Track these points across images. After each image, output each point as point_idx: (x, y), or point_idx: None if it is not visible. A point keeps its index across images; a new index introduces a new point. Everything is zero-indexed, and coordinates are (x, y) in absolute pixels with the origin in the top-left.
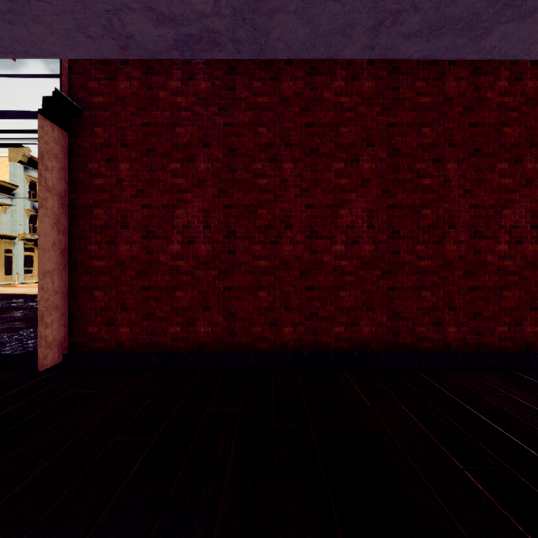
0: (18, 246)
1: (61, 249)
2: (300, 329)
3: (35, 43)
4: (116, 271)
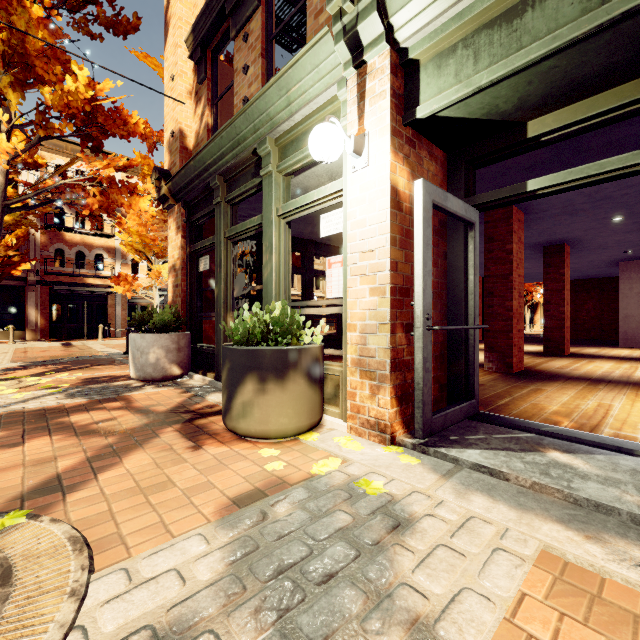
0: None
1: None
2: None
3: None
4: None
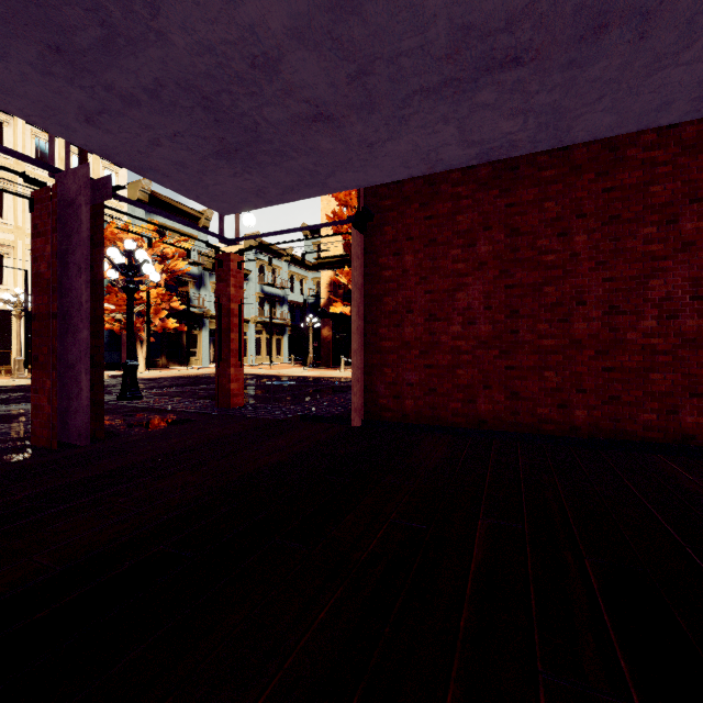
0: (251, 329)
1: (360, 332)
2: (596, 413)
3: (366, 179)
4: (402, 350)
